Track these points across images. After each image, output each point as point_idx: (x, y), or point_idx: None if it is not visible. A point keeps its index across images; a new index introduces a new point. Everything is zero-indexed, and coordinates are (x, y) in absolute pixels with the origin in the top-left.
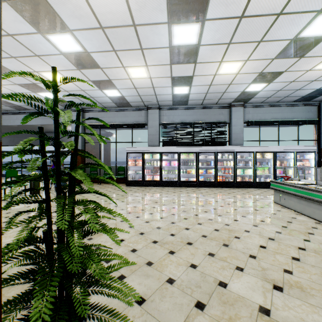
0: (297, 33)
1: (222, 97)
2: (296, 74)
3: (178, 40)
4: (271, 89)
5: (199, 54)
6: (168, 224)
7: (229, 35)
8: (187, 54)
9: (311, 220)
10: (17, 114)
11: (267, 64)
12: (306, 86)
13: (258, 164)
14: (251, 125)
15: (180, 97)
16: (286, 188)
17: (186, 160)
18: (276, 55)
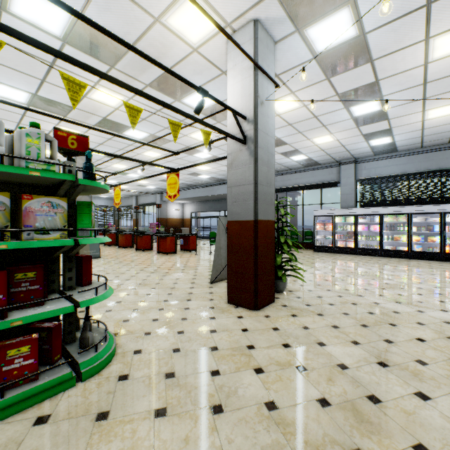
0: None
1: None
2: None
3: (359, 112)
4: None
5: (389, 113)
6: (342, 276)
7: (419, 95)
8: (374, 117)
9: None
10: (217, 185)
11: None
12: None
13: None
14: None
15: (382, 147)
16: None
17: (392, 224)
18: None
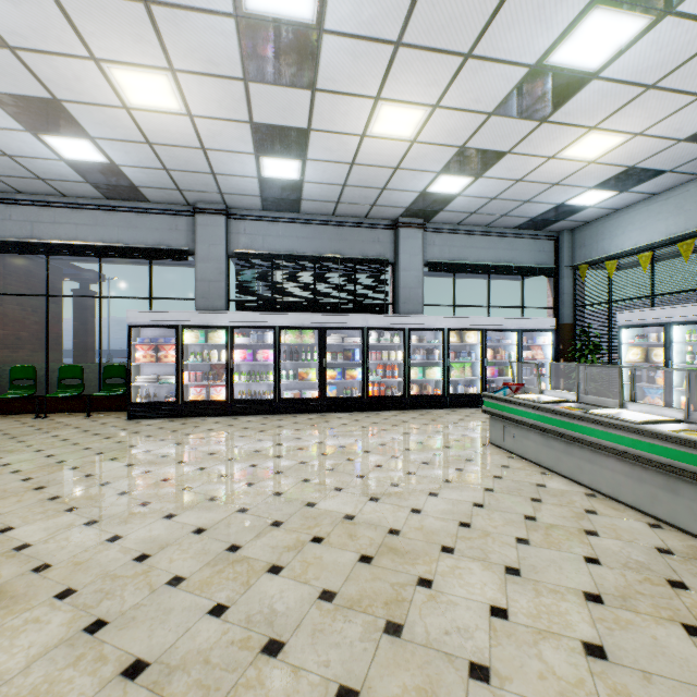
0: (544, 52)
1: (378, 200)
2: (528, 164)
3: None
4: (480, 193)
5: (323, 61)
6: (215, 558)
7: (398, 17)
8: (291, 55)
9: (576, 487)
10: None
11: (477, 125)
12: (541, 196)
13: (453, 355)
14: (438, 271)
15: (280, 190)
16: (517, 413)
17: (296, 348)
18: (498, 104)
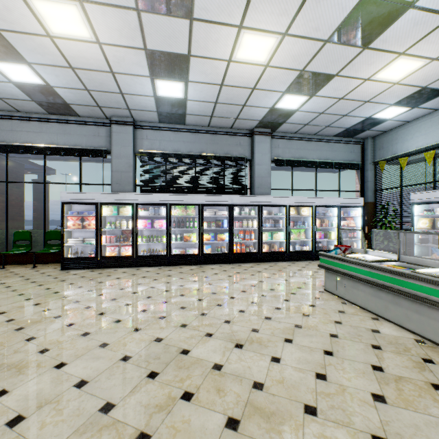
0: None
1: (240, 115)
2: (349, 85)
3: None
4: (312, 109)
5: None
6: (85, 422)
7: None
8: None
9: (405, 333)
10: None
11: (315, 52)
12: (355, 111)
13: (292, 224)
14: (281, 165)
15: (170, 106)
16: (349, 269)
17: (182, 218)
18: (332, 32)
